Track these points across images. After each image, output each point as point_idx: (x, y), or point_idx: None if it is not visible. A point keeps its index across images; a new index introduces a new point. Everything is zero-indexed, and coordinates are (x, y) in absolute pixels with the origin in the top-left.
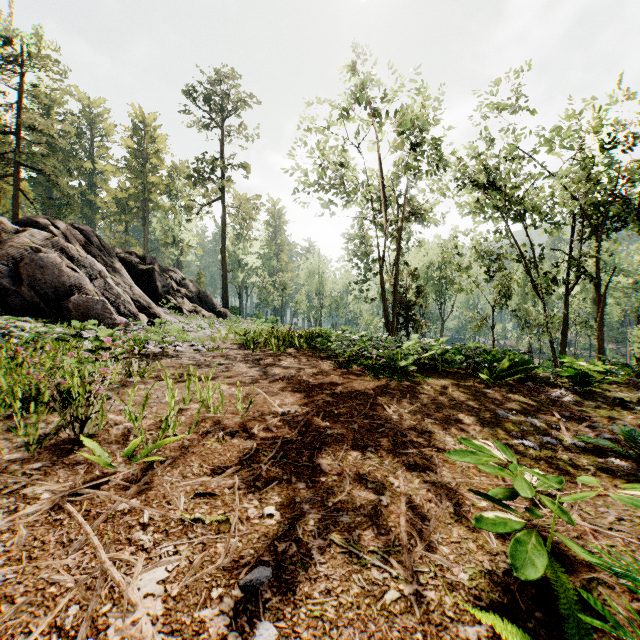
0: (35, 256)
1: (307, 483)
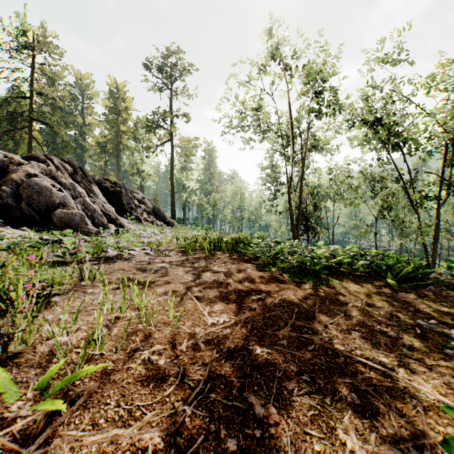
0: (32, 182)
1: (239, 439)
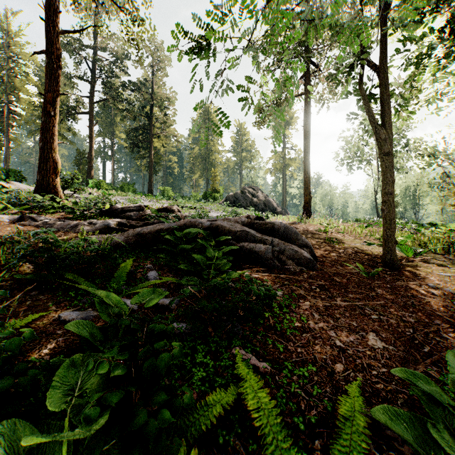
0: (268, 200)
1: None
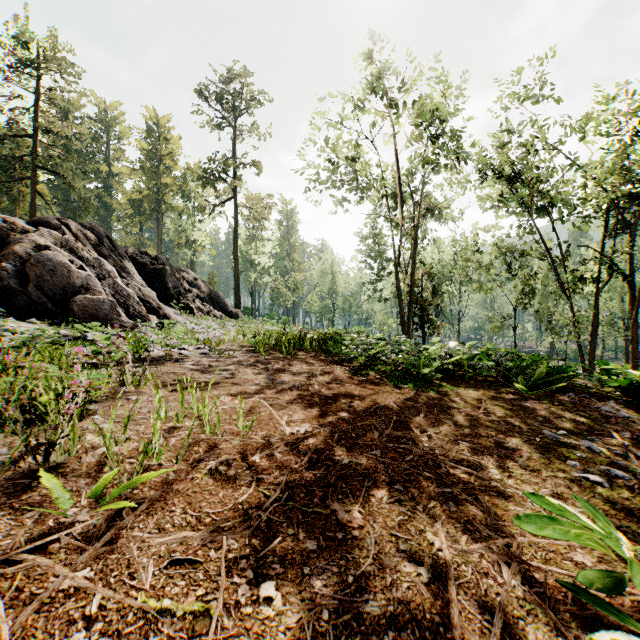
0: (42, 256)
1: (319, 541)
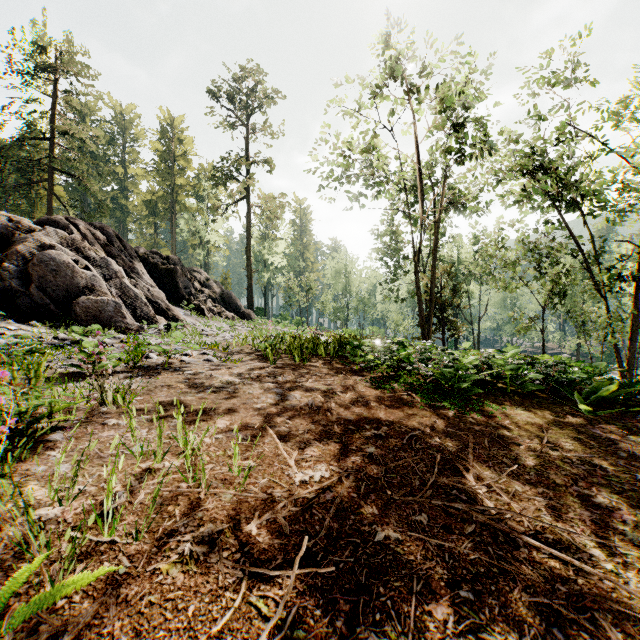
0: (45, 256)
1: None
